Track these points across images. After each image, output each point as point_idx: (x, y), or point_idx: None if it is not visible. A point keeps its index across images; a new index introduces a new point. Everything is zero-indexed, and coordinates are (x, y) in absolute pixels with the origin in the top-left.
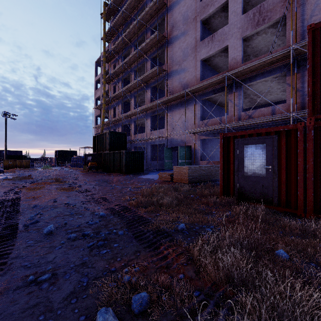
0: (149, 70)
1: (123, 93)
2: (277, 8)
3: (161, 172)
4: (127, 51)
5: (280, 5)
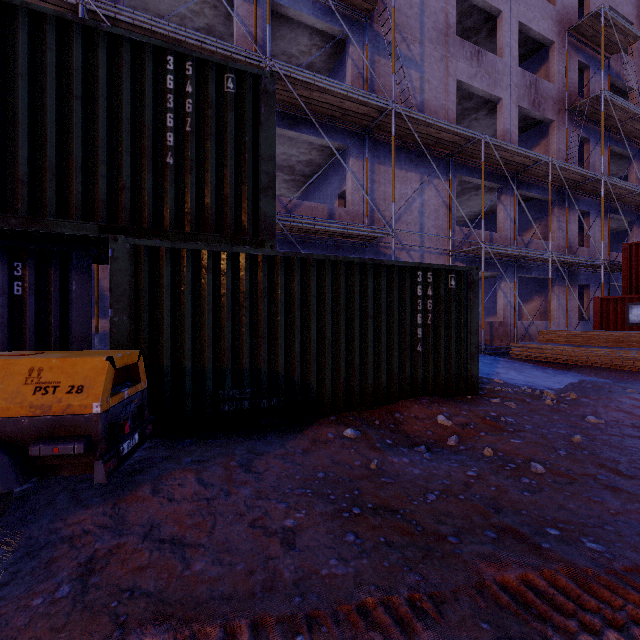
0: None
1: None
2: (549, 104)
3: None
4: None
5: (552, 104)
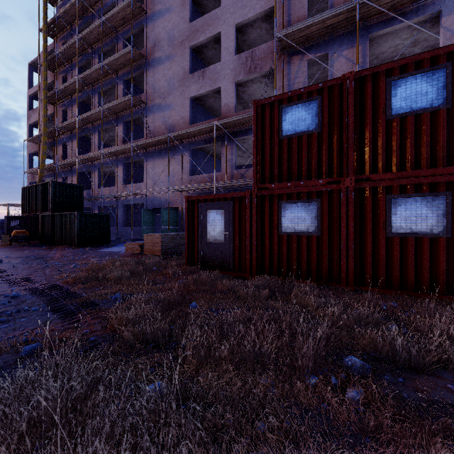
0: (120, 98)
1: (79, 124)
2: (268, 59)
3: (128, 243)
4: (86, 61)
5: (270, 57)
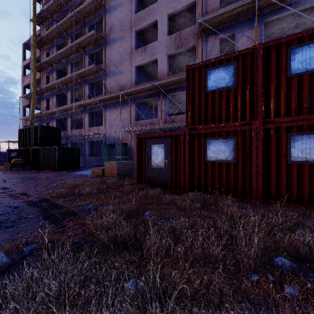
0: (86, 67)
1: (57, 85)
2: (191, 38)
3: (93, 168)
4: (62, 41)
5: (193, 37)
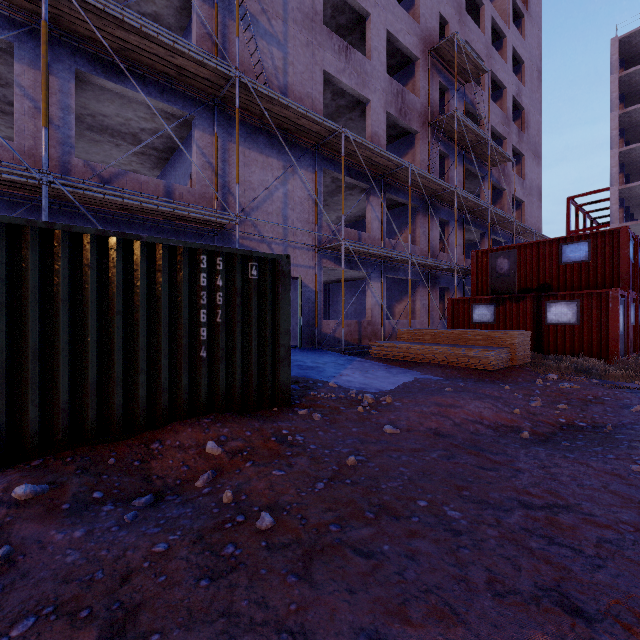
0: None
1: None
2: (415, 116)
3: (500, 350)
4: None
5: (417, 116)
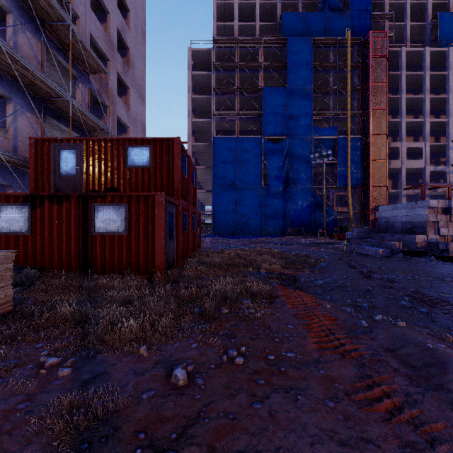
0: None
1: None
2: None
3: None
4: None
5: None
